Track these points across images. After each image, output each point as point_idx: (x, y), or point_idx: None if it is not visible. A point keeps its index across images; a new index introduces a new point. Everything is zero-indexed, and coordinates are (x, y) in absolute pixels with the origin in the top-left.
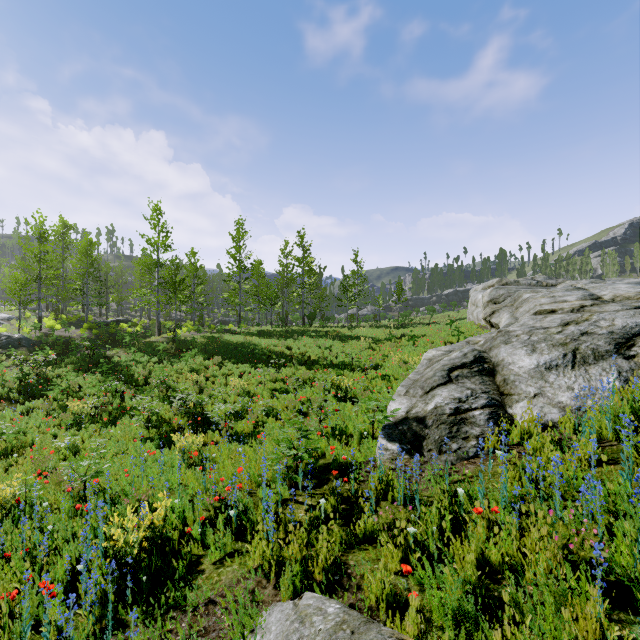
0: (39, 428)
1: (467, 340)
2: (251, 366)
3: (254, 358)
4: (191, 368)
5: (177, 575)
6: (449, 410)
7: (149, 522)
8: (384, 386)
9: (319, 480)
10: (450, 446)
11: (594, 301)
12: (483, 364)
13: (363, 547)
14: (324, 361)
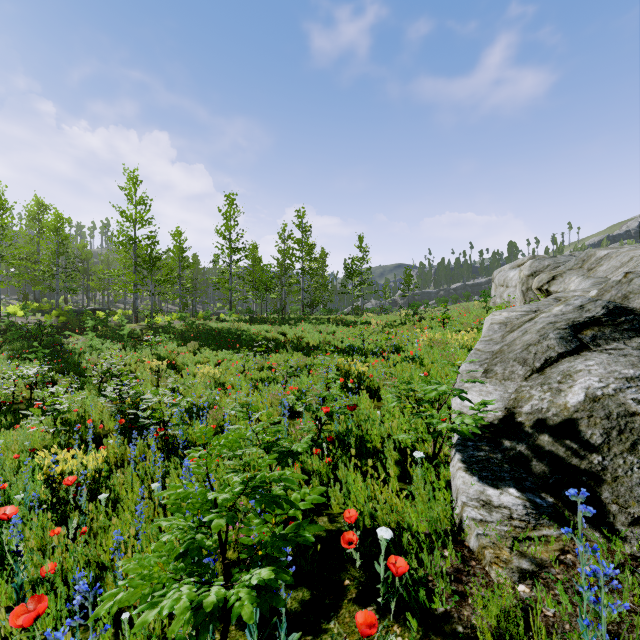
0: None
1: (554, 297)
2: (234, 353)
3: (239, 344)
4: (157, 355)
5: None
6: (638, 404)
7: None
8: (417, 372)
9: (314, 592)
10: None
11: None
12: (637, 317)
13: None
14: (326, 346)
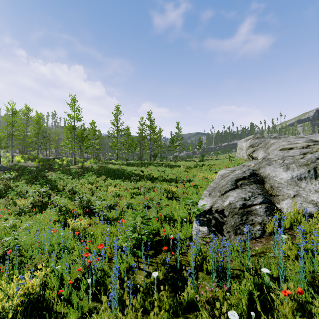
0: None
1: (243, 164)
2: (121, 181)
3: (123, 176)
4: (89, 182)
5: None
6: (239, 205)
7: (23, 291)
8: (194, 191)
9: (155, 251)
10: (242, 229)
11: (314, 143)
12: (256, 177)
13: (186, 315)
14: (161, 178)
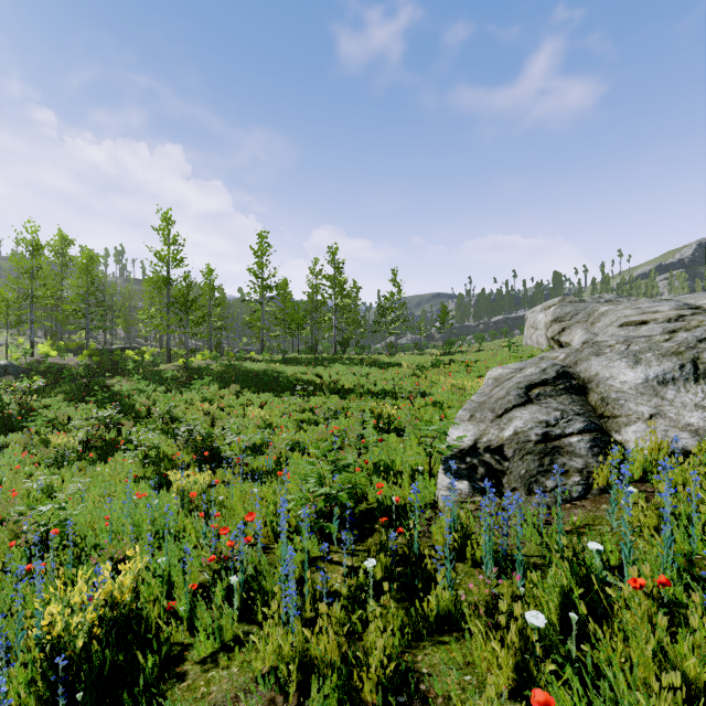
0: (12, 466)
1: (540, 356)
2: (274, 395)
3: (278, 387)
4: (203, 398)
5: (140, 684)
6: (535, 436)
7: (103, 596)
8: (436, 415)
9: (360, 531)
10: (544, 483)
11: (694, 310)
12: (570, 380)
13: (437, 638)
14: (360, 389)
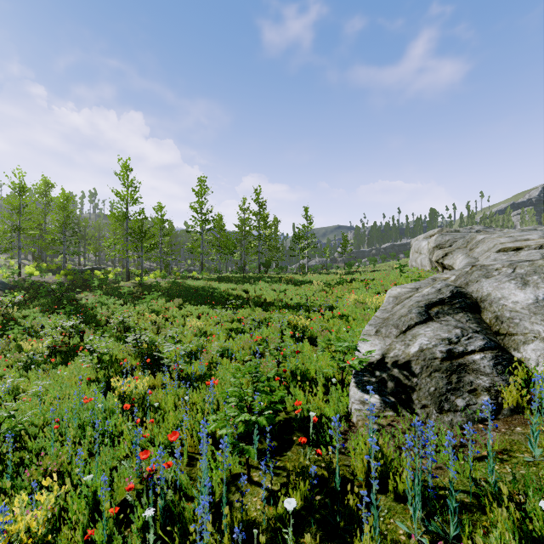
0: None
1: (432, 277)
2: (209, 308)
3: (213, 300)
4: (152, 309)
5: None
6: (440, 353)
7: (4, 543)
8: (343, 326)
9: (279, 442)
10: (454, 402)
11: None
12: (465, 300)
13: None
14: (279, 303)
